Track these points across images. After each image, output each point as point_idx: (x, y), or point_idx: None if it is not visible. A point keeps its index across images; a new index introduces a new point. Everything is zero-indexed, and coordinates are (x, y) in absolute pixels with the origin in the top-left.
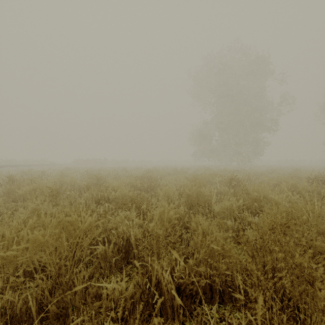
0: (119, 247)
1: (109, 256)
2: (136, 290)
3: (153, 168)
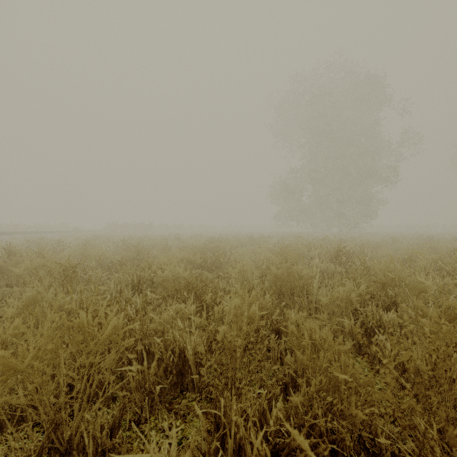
0: (167, 366)
1: (151, 382)
2: (197, 454)
3: (219, 236)
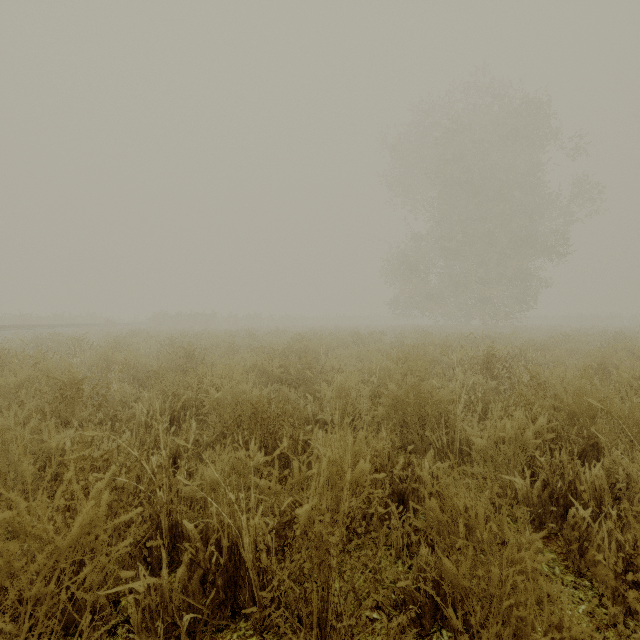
0: (206, 573)
1: (174, 606)
2: None
3: (310, 331)
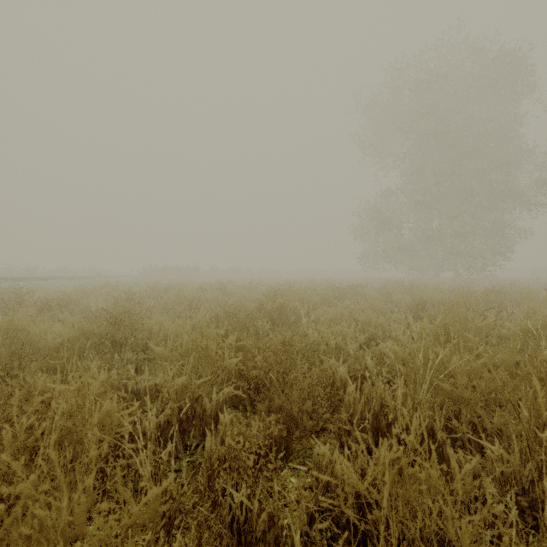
0: None
1: None
2: None
3: (285, 284)
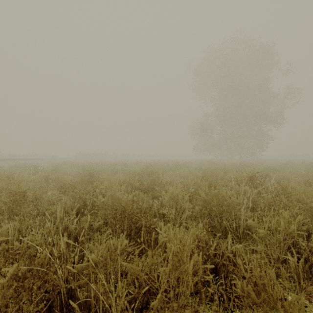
0: None
1: None
2: None
3: (154, 162)
